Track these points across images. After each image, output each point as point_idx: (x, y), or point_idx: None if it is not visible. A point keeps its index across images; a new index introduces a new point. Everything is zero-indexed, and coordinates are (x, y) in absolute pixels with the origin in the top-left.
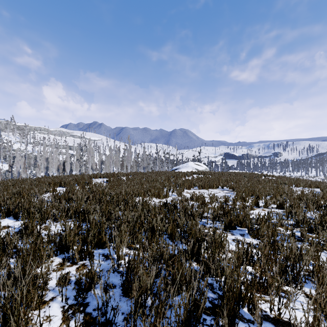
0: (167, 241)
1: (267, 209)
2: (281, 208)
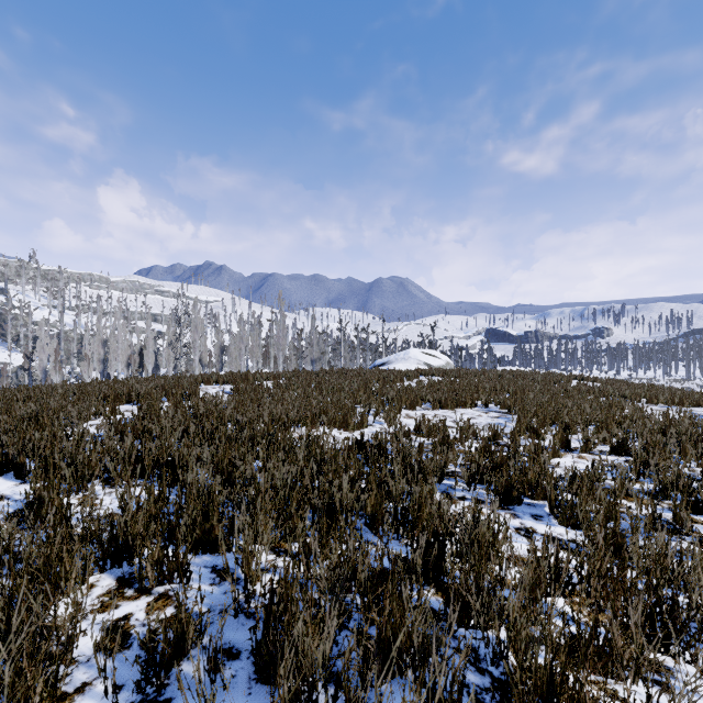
0: (365, 533)
1: (589, 456)
2: (621, 453)
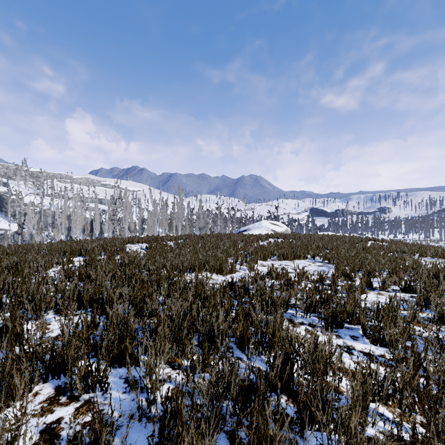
0: (235, 351)
1: (386, 293)
2: (407, 291)
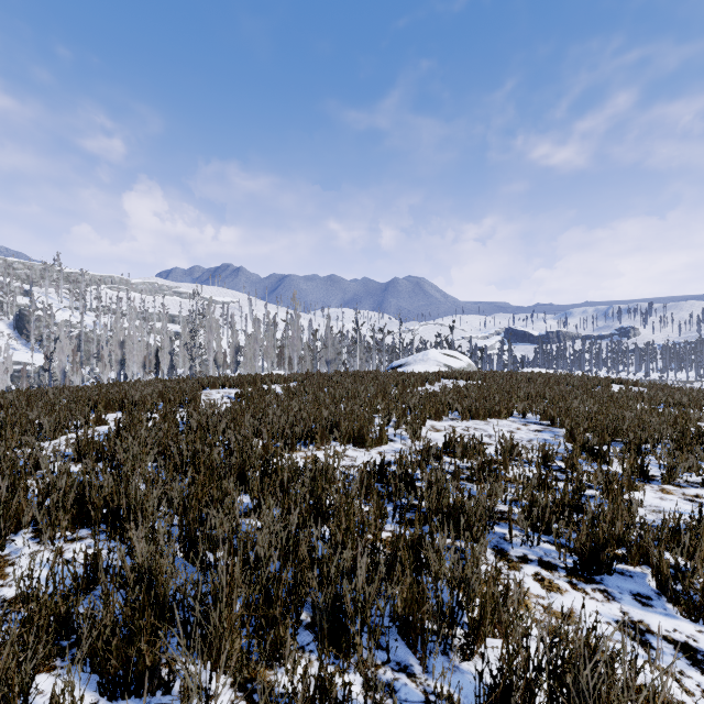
0: (393, 642)
1: (676, 489)
2: None
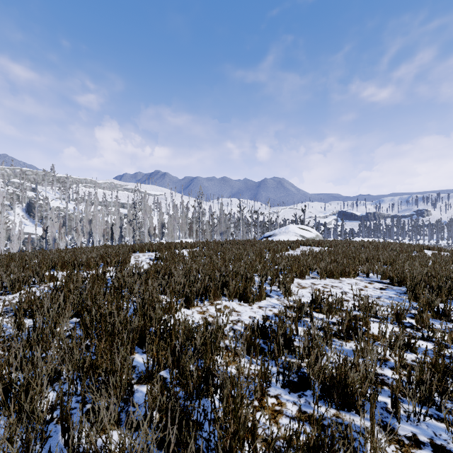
0: None
1: None
2: None
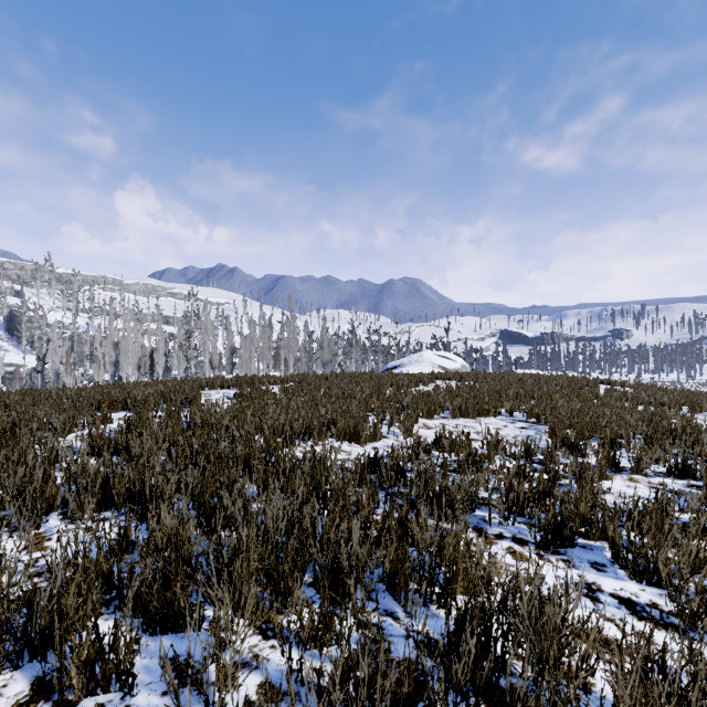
0: (382, 596)
1: (643, 478)
2: (680, 475)
